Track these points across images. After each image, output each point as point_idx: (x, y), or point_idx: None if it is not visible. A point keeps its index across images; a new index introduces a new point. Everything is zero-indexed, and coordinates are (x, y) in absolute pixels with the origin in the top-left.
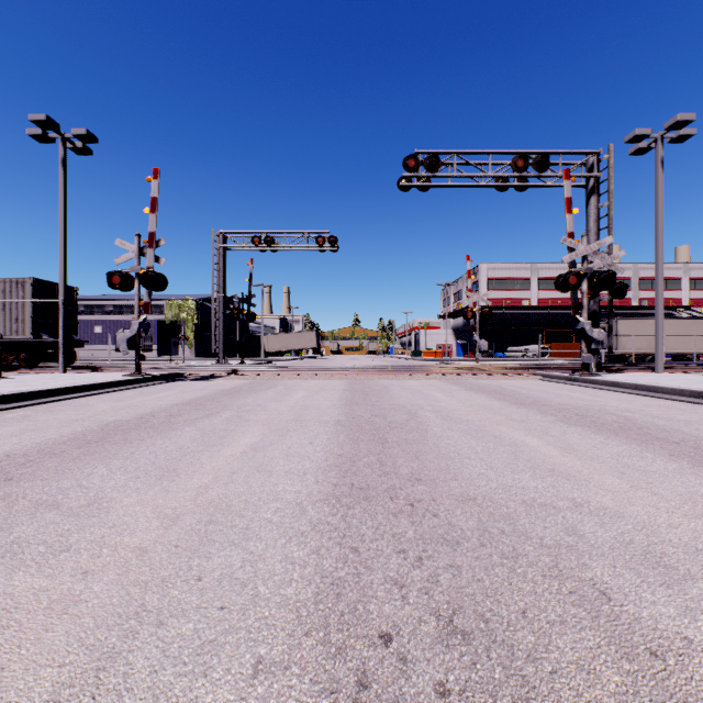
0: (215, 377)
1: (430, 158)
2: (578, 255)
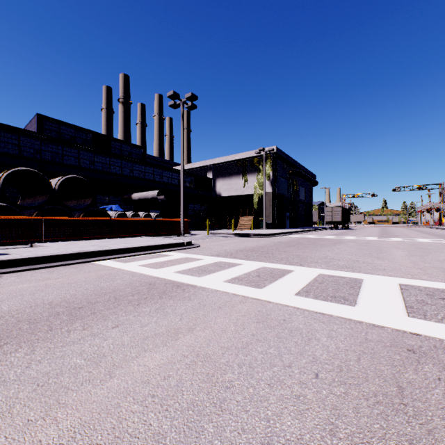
0: (352, 227)
1: (398, 188)
2: (431, 205)
